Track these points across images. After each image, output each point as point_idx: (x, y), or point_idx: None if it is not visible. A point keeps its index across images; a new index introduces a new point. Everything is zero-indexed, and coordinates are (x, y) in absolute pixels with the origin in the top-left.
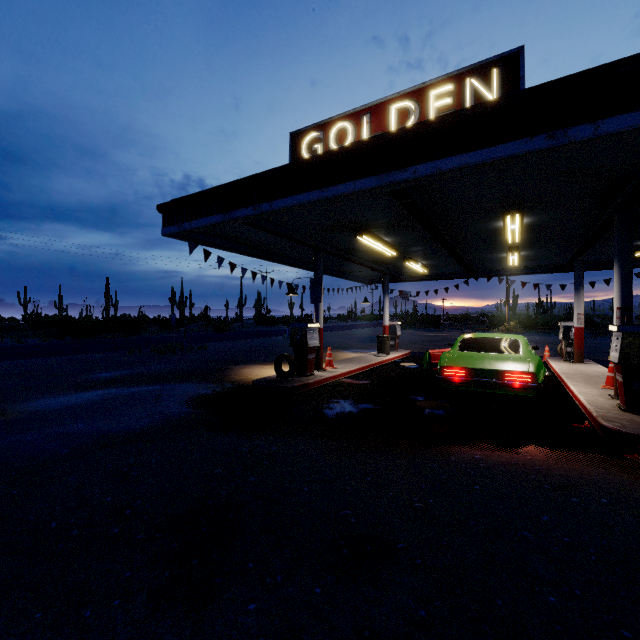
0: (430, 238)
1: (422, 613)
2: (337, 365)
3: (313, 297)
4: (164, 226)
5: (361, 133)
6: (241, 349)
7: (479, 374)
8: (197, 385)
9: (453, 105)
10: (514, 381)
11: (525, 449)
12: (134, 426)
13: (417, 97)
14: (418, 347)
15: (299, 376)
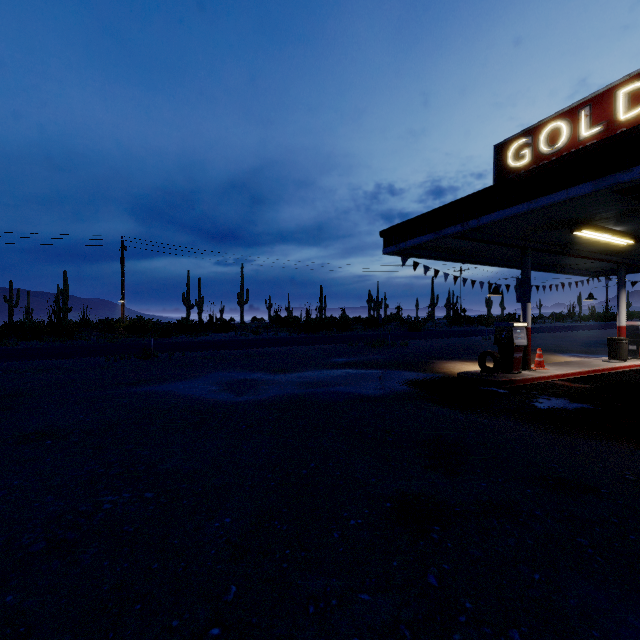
0: None
1: (614, 520)
2: (549, 367)
3: (519, 297)
4: (384, 247)
5: (578, 128)
6: (439, 347)
7: None
8: (408, 372)
9: None
10: None
11: None
12: (374, 393)
13: None
14: None
15: (504, 373)
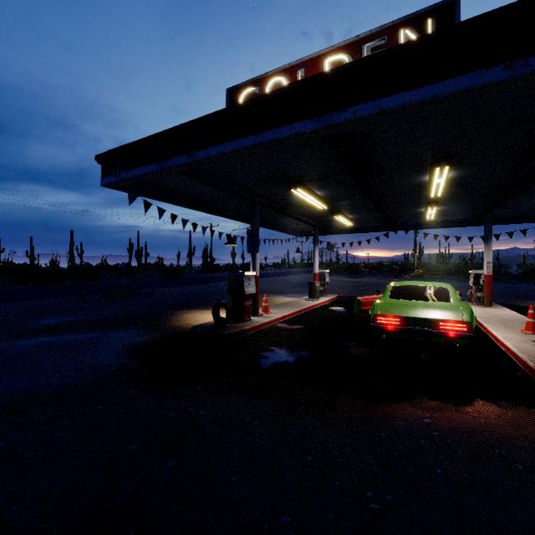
0: (359, 192)
1: None
2: (272, 310)
3: (250, 247)
4: (103, 176)
5: None
6: (186, 294)
7: (413, 323)
8: (137, 332)
9: None
10: (449, 330)
11: (474, 408)
12: (56, 383)
13: (351, 50)
14: (343, 291)
15: (236, 322)
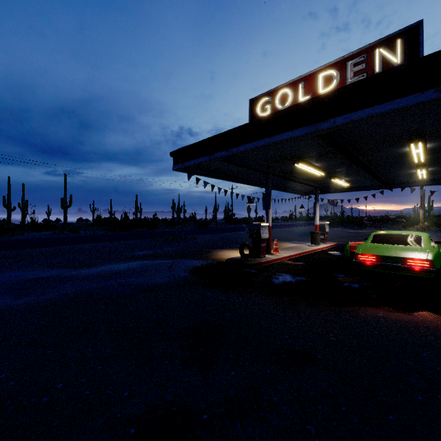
0: (350, 162)
1: (330, 391)
2: (281, 251)
3: (264, 205)
4: (174, 164)
5: (297, 95)
6: (217, 239)
7: (386, 260)
8: (192, 261)
9: (365, 69)
10: (415, 266)
11: (419, 313)
12: (160, 281)
13: (338, 66)
14: (343, 240)
15: (255, 257)
